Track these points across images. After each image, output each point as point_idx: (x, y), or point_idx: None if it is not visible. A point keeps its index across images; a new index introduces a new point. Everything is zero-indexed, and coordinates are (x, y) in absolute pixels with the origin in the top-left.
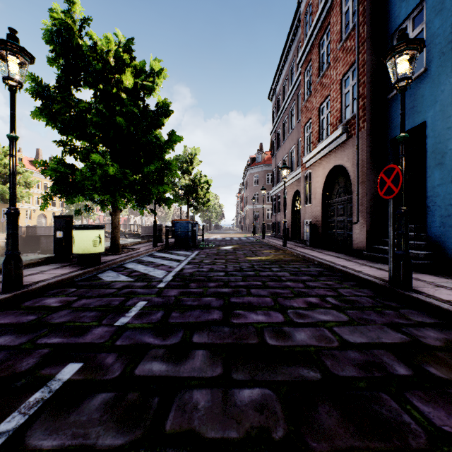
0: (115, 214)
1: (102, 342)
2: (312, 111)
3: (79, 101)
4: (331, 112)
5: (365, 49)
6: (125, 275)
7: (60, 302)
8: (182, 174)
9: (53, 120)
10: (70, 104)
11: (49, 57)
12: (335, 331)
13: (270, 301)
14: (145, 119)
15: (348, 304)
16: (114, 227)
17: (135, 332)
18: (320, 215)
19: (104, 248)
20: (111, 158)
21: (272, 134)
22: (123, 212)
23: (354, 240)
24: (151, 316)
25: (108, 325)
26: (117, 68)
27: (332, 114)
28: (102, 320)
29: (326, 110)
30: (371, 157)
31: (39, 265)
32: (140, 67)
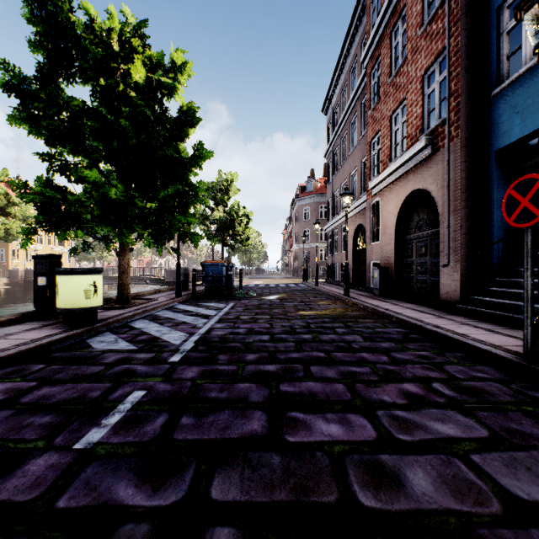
0: (123, 254)
1: (29, 501)
2: (381, 122)
3: (70, 99)
4: (408, 120)
5: (459, 29)
6: (127, 339)
7: (5, 393)
8: (216, 205)
9: (36, 126)
10: (58, 103)
11: (30, 40)
12: (480, 466)
13: (345, 391)
14: (161, 125)
15: (473, 397)
16: (121, 270)
17: (104, 468)
18: (393, 255)
19: (111, 298)
20: (118, 179)
21: (328, 156)
22: (146, 252)
23: (442, 288)
24: (145, 424)
25: (62, 448)
26: (123, 55)
27: (411, 122)
28: (55, 435)
29: (401, 119)
30: (468, 176)
31: (9, 325)
32: (157, 59)
